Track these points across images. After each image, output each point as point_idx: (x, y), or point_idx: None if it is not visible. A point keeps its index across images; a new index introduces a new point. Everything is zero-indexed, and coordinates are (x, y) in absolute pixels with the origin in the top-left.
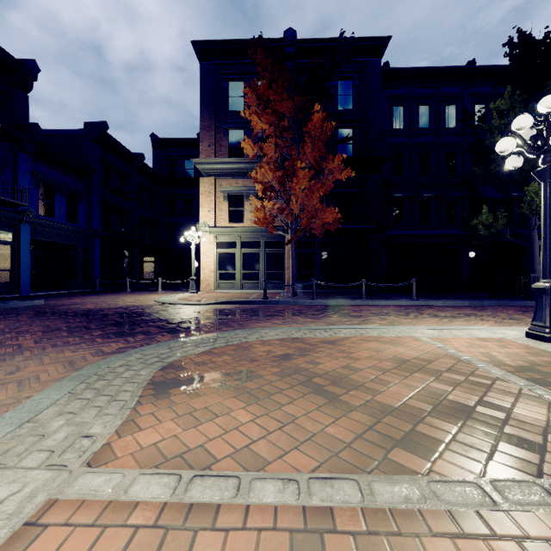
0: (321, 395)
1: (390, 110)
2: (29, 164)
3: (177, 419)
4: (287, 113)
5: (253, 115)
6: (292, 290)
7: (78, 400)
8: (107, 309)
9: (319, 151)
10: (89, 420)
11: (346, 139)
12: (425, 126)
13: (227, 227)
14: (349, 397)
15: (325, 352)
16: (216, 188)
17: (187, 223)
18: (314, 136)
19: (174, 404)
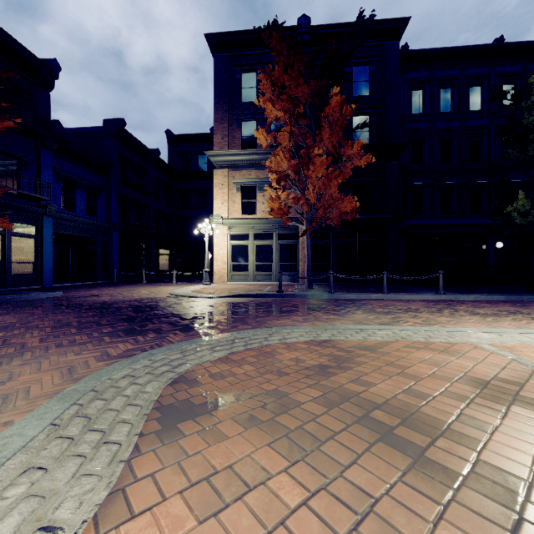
0: (393, 444)
1: (408, 95)
2: (51, 159)
3: (189, 489)
4: (302, 99)
5: (267, 103)
6: (307, 283)
7: (58, 440)
8: (121, 302)
9: (338, 137)
10: (62, 487)
11: (364, 124)
12: (447, 109)
13: (240, 219)
14: (437, 451)
15: (369, 364)
16: (229, 180)
17: (200, 216)
18: (332, 121)
19: (185, 452)
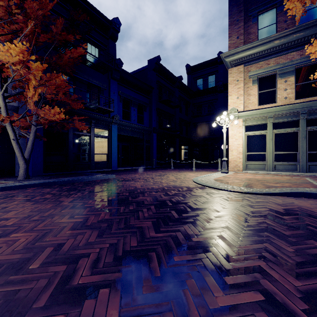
0: None
1: None
2: (116, 87)
3: None
4: None
5: None
6: None
7: None
8: (148, 191)
9: None
10: None
11: None
12: None
13: (257, 109)
14: None
15: None
16: (244, 75)
17: (209, 120)
18: None
19: None
